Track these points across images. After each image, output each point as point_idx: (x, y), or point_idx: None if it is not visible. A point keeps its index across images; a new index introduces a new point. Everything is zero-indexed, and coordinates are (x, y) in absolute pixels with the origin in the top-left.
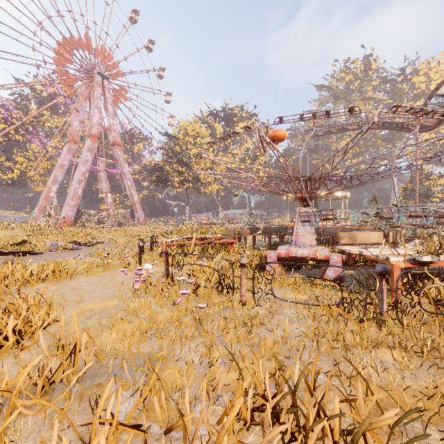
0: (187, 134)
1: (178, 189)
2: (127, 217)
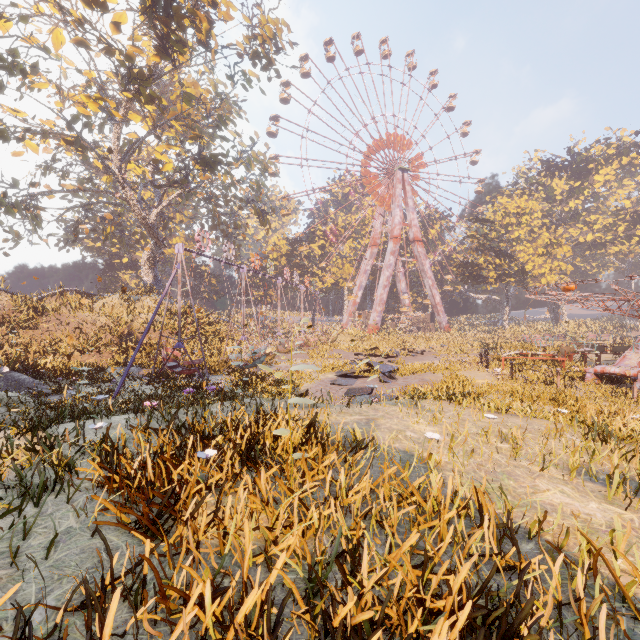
0: (507, 213)
1: (493, 285)
2: (426, 321)
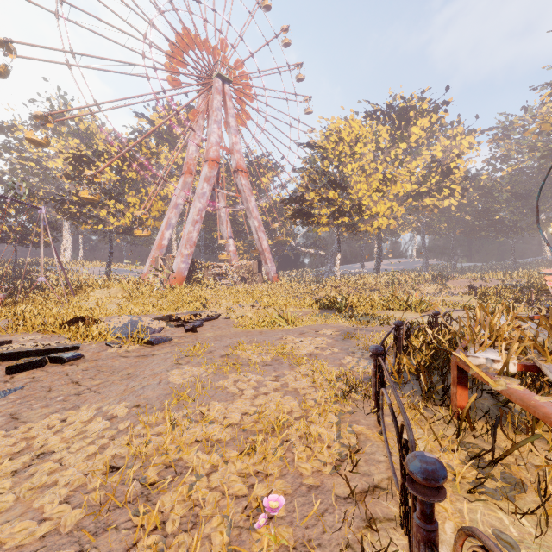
0: (340, 140)
1: (325, 227)
2: (253, 270)
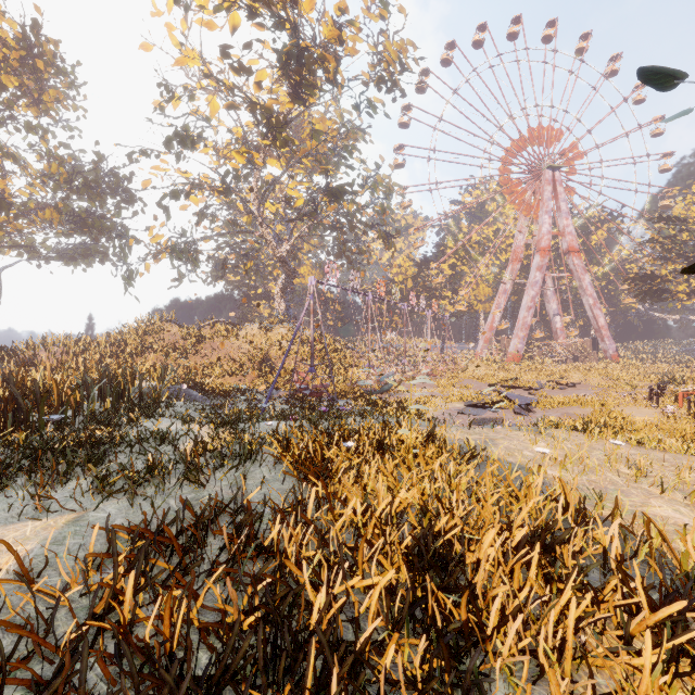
0: None
1: (685, 301)
2: (586, 348)
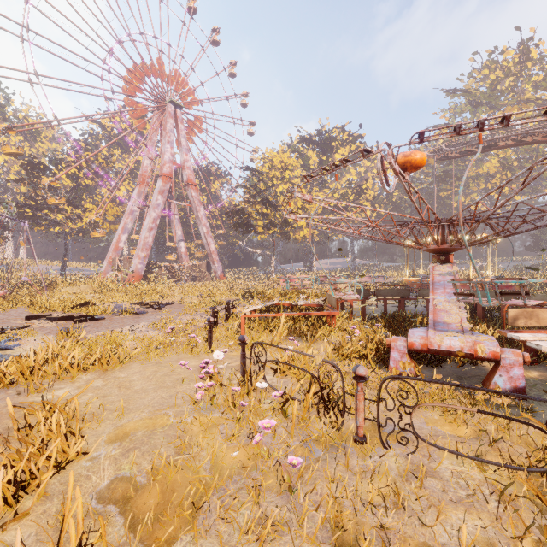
0: (273, 166)
1: (262, 235)
2: (202, 270)
